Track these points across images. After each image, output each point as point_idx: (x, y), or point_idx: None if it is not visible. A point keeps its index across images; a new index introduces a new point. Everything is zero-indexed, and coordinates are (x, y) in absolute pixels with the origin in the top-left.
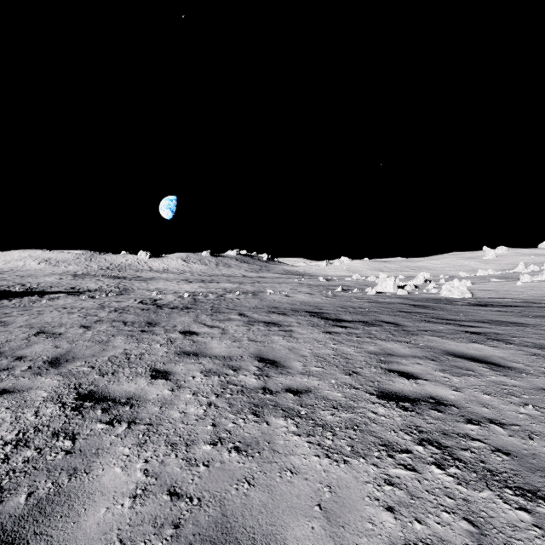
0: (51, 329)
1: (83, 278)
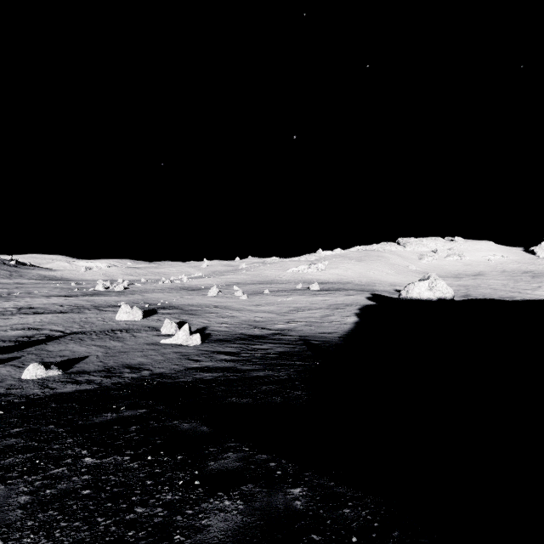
0: None
1: None
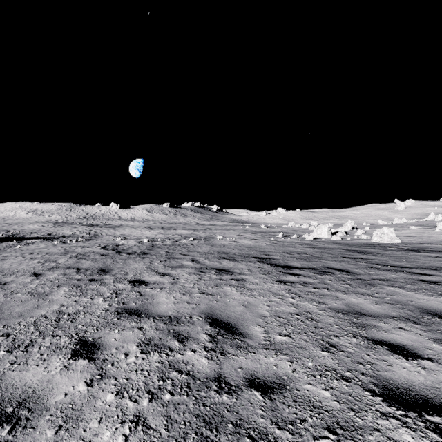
0: None
1: (62, 226)
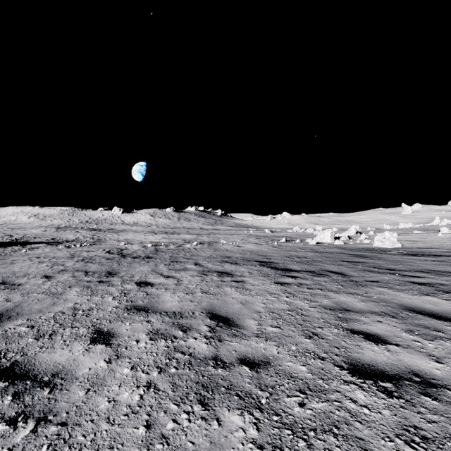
0: (13, 280)
1: (65, 230)
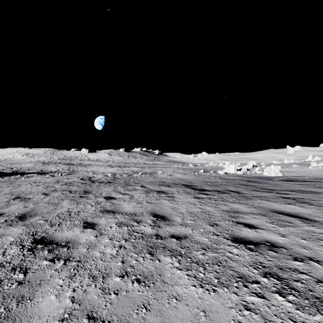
0: (24, 196)
1: (48, 165)
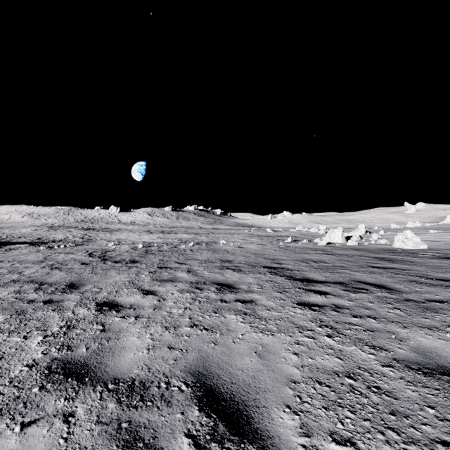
0: None
1: (56, 230)
